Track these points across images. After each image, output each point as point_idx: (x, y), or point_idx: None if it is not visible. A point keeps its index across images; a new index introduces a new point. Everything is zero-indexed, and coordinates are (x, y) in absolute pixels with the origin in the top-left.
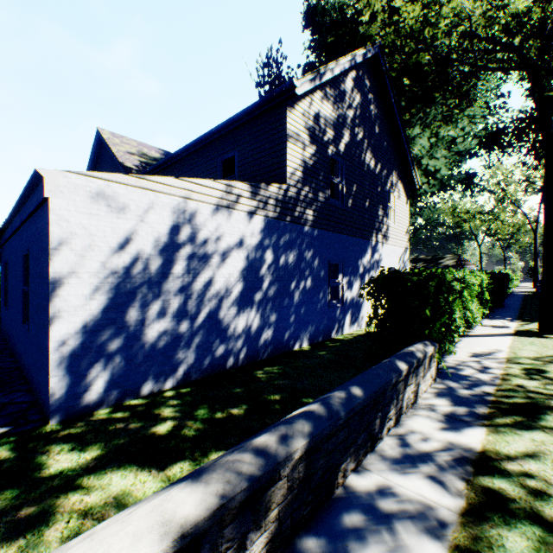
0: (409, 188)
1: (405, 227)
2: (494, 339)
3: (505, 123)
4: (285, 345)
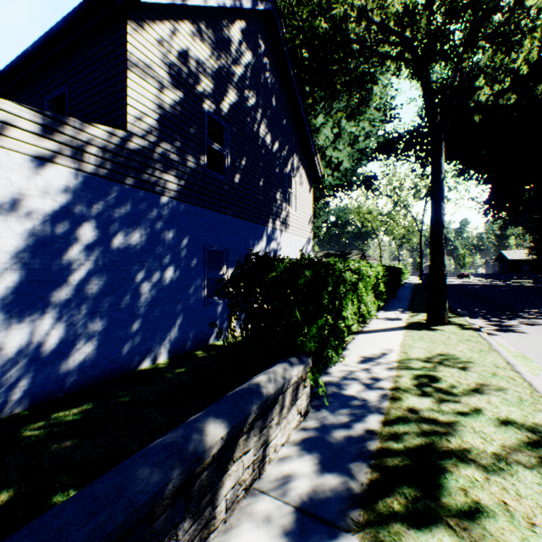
0: (313, 176)
1: (308, 217)
2: (387, 334)
3: (398, 134)
4: (124, 364)
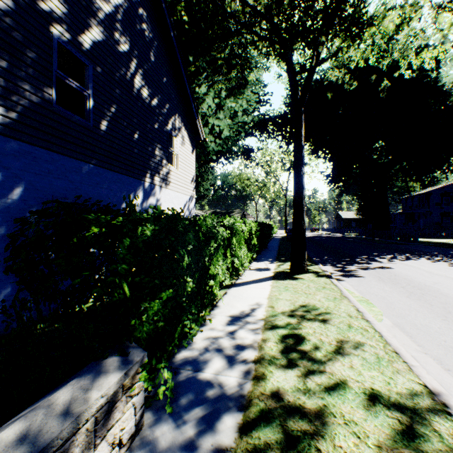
0: (196, 139)
1: (191, 176)
2: (257, 286)
3: (270, 116)
4: None
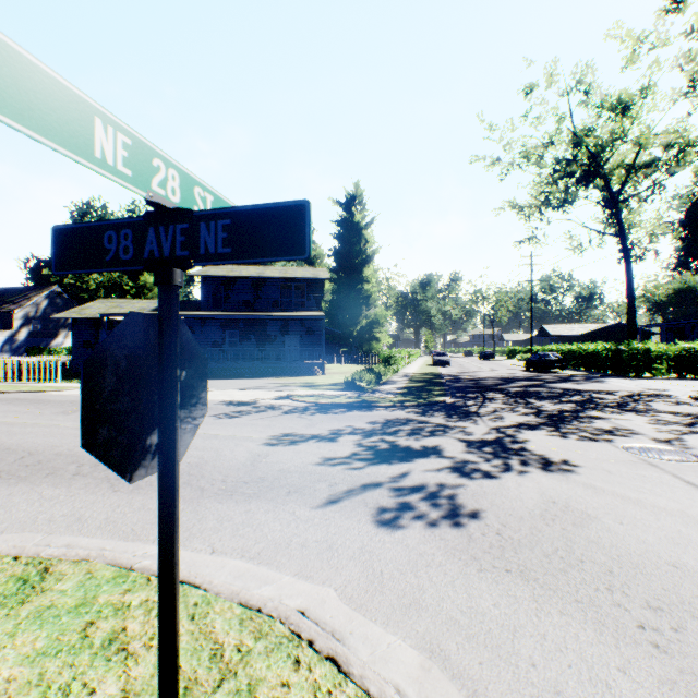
0: None
1: None
2: None
3: None
4: None
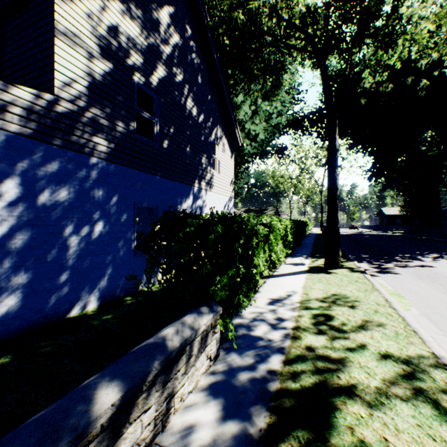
0: (234, 145)
1: (230, 179)
2: (293, 278)
3: (304, 113)
4: (51, 313)
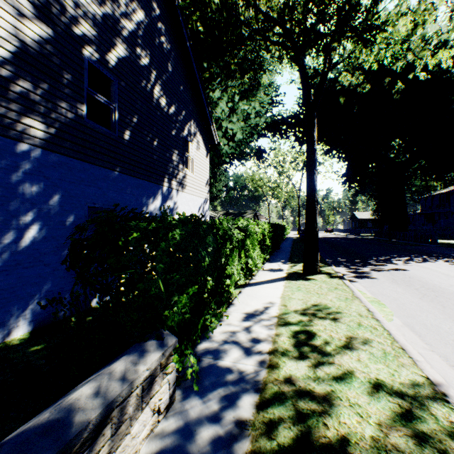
0: (210, 143)
1: (206, 179)
2: (271, 286)
3: (282, 117)
4: None
